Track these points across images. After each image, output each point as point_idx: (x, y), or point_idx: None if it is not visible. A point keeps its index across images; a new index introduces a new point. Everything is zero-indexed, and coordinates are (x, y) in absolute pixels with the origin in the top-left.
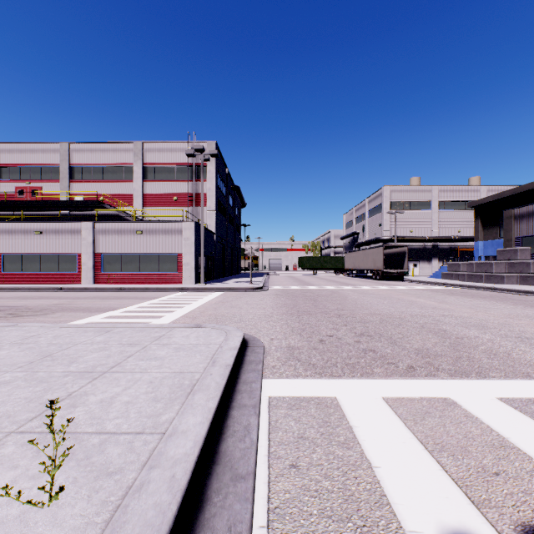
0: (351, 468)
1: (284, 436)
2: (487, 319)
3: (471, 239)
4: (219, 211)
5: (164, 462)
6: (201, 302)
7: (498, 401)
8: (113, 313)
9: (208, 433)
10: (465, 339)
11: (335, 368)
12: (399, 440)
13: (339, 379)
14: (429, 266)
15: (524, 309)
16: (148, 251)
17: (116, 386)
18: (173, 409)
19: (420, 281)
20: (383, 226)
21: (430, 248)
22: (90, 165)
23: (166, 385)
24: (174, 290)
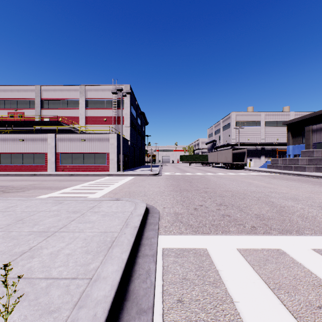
0: (219, 302)
1: (173, 278)
2: (298, 194)
3: (284, 144)
4: (132, 127)
5: (89, 303)
6: (120, 183)
7: (313, 251)
8: (66, 190)
9: (121, 278)
10: (286, 207)
11: (205, 227)
12: (250, 281)
13: (207, 235)
14: (259, 160)
15: (320, 187)
16: (88, 151)
17: (62, 242)
18: (98, 259)
19: (254, 170)
20: (231, 136)
21: (260, 149)
22: (53, 99)
23: (95, 242)
24: (104, 175)
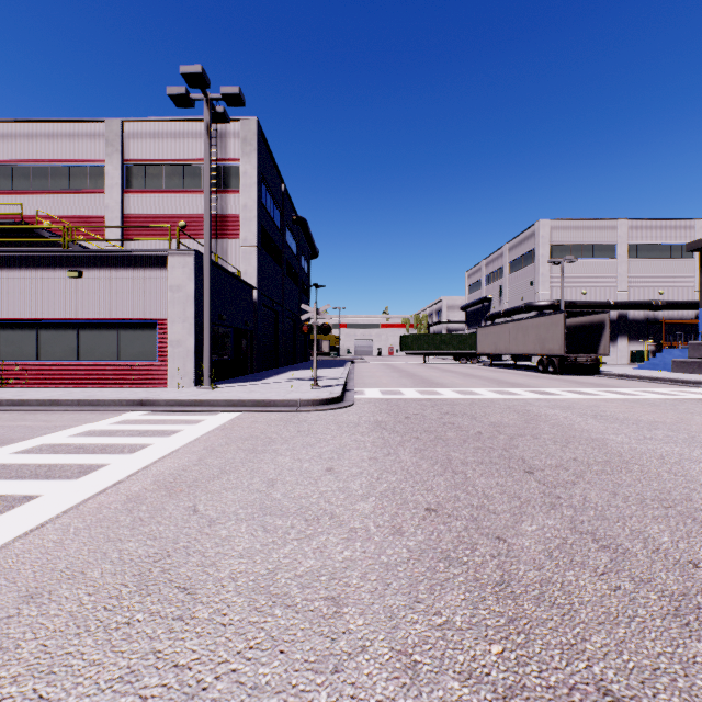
0: None
1: None
2: None
3: (682, 306)
4: (267, 251)
5: None
6: (80, 490)
7: None
8: None
9: None
10: None
11: None
12: None
13: None
14: (612, 349)
15: None
16: (95, 315)
17: None
18: None
19: (646, 377)
20: (538, 285)
21: (615, 319)
22: (26, 163)
23: None
24: (118, 407)
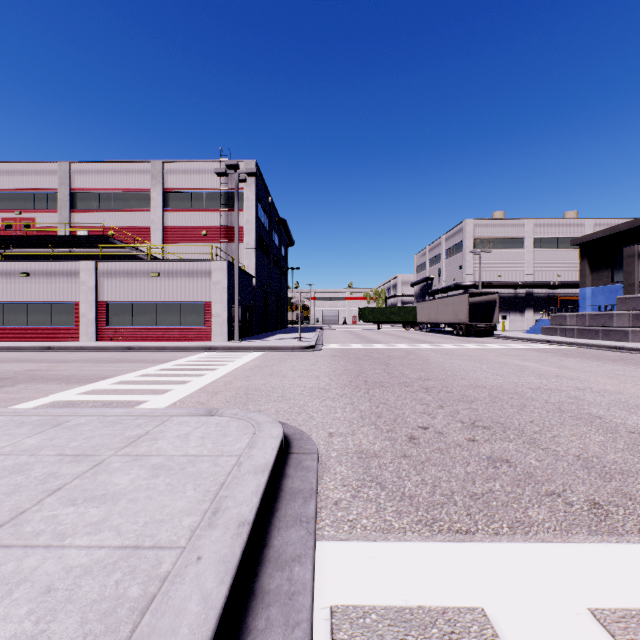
0: None
1: None
2: None
3: (573, 285)
4: (260, 249)
5: None
6: (230, 367)
7: None
8: (100, 385)
9: None
10: None
11: (454, 507)
12: None
13: (470, 541)
14: (521, 319)
15: None
16: (167, 299)
17: None
18: None
19: (516, 338)
20: (464, 269)
21: (523, 296)
22: (96, 191)
23: (77, 606)
24: (199, 350)
